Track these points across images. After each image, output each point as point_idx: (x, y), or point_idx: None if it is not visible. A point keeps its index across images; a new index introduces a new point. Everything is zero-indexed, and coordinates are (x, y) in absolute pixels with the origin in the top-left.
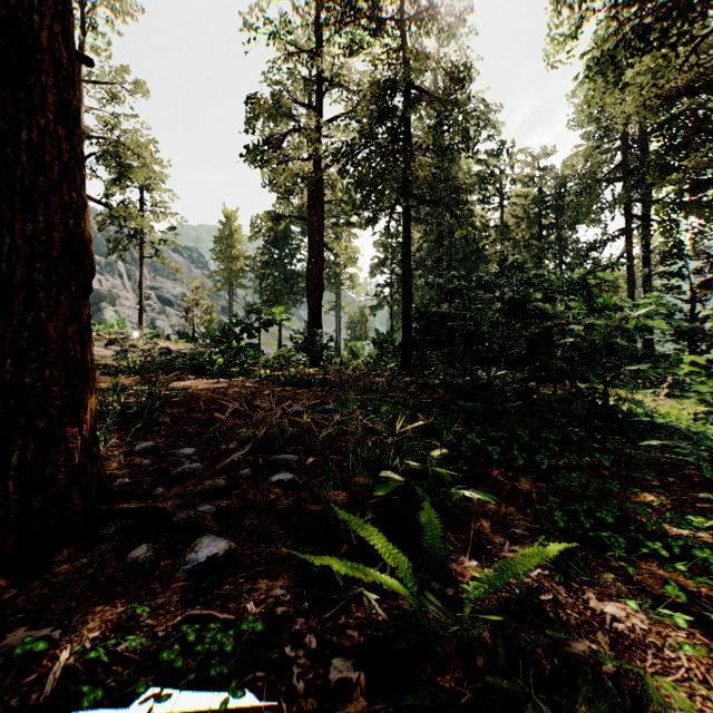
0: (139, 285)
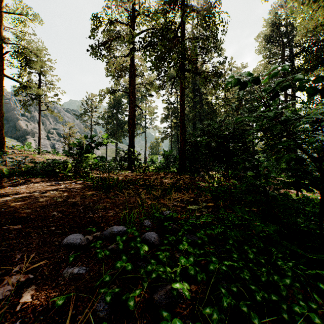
0: (38, 125)
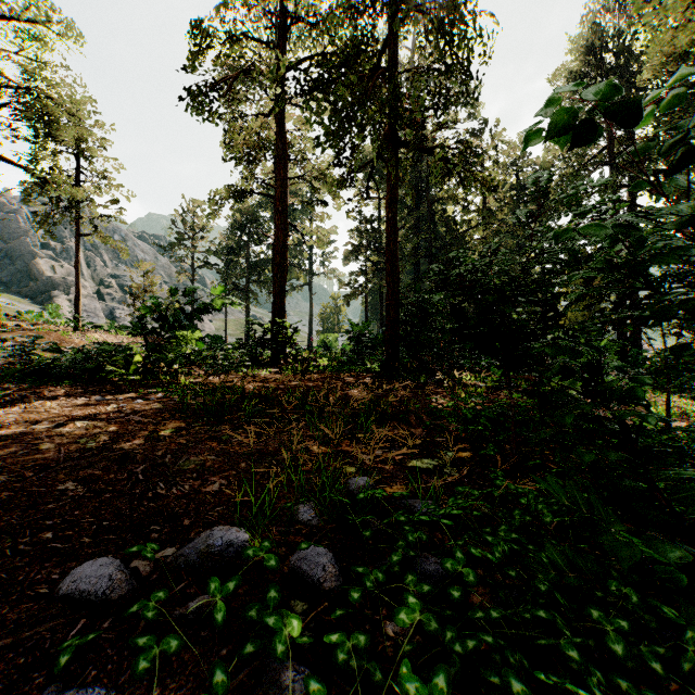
0: (75, 267)
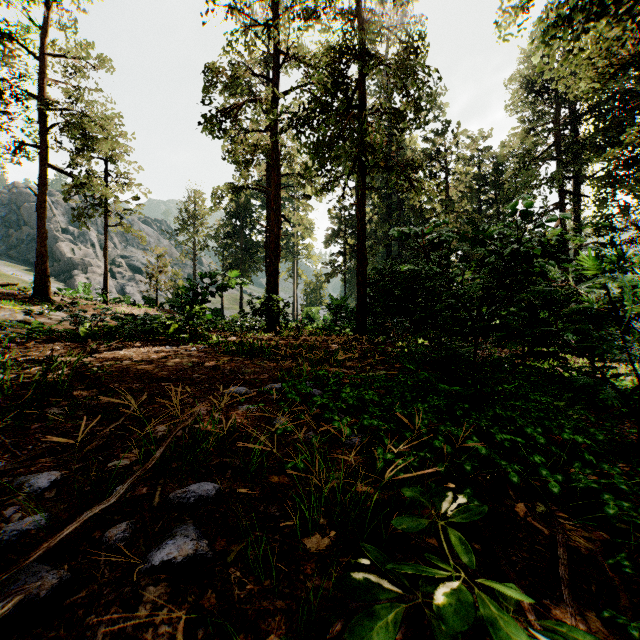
0: (104, 253)
